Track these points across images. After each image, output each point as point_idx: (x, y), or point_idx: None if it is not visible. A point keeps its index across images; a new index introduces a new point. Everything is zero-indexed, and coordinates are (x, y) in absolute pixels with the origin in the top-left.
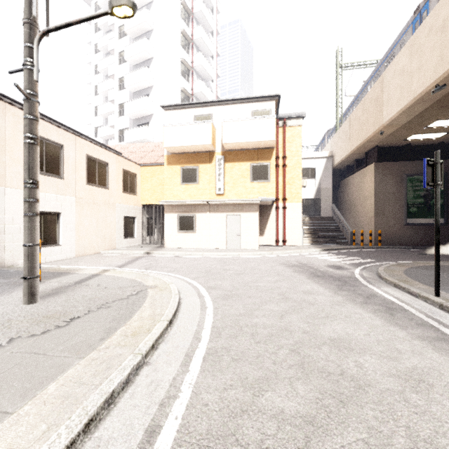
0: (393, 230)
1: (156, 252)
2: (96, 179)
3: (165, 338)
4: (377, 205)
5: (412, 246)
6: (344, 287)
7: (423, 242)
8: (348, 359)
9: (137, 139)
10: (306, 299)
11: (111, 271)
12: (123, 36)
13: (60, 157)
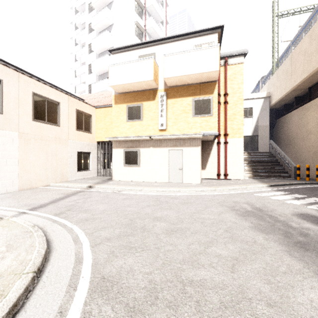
0: None
1: (98, 186)
2: (45, 117)
3: None
4: None
5: None
6: None
7: None
8: None
9: (101, 90)
10: None
11: (2, 221)
12: (91, 10)
13: None
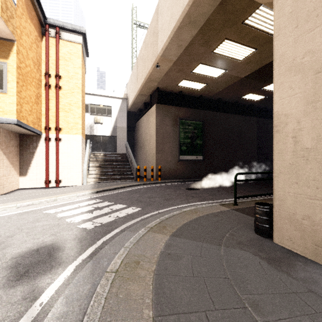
0: (170, 165)
1: None
2: None
3: None
4: (158, 143)
5: (183, 179)
6: None
7: (190, 175)
8: None
9: None
10: None
11: None
12: None
13: None
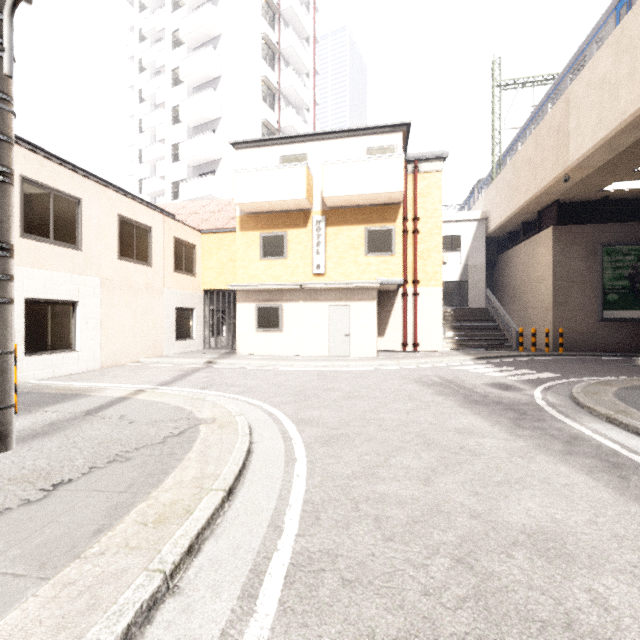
0: (581, 328)
1: (222, 361)
2: (133, 252)
3: (217, 527)
4: (556, 291)
5: (610, 353)
6: (523, 423)
7: (628, 346)
8: (572, 584)
9: (199, 195)
10: (464, 444)
11: (148, 393)
12: (178, 45)
13: (77, 217)
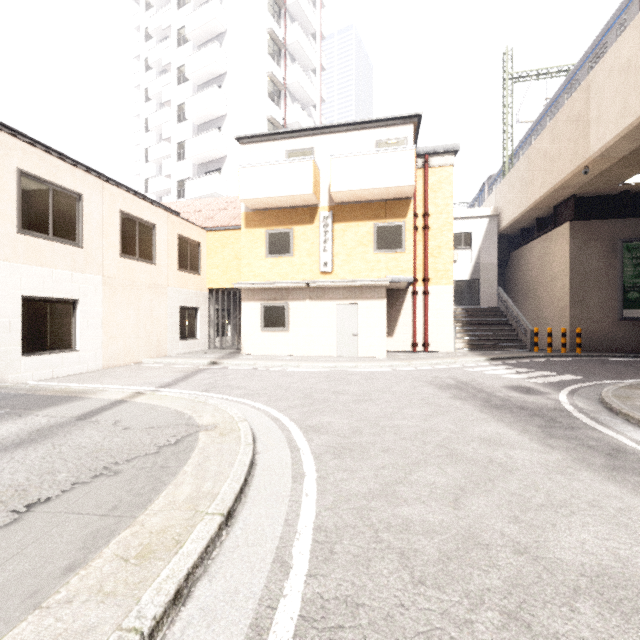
0: (599, 328)
1: (226, 361)
2: (136, 250)
3: (212, 562)
4: (573, 289)
5: (631, 353)
6: (554, 432)
7: None
8: None
9: (204, 193)
10: (492, 457)
11: (148, 395)
12: (183, 43)
13: (78, 213)
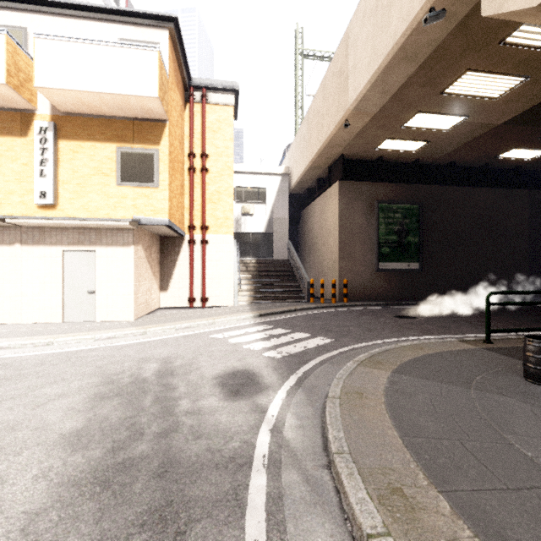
0: (362, 279)
1: None
2: None
3: None
4: (342, 243)
5: (384, 301)
6: None
7: (396, 295)
8: None
9: None
10: None
11: None
12: None
13: None
